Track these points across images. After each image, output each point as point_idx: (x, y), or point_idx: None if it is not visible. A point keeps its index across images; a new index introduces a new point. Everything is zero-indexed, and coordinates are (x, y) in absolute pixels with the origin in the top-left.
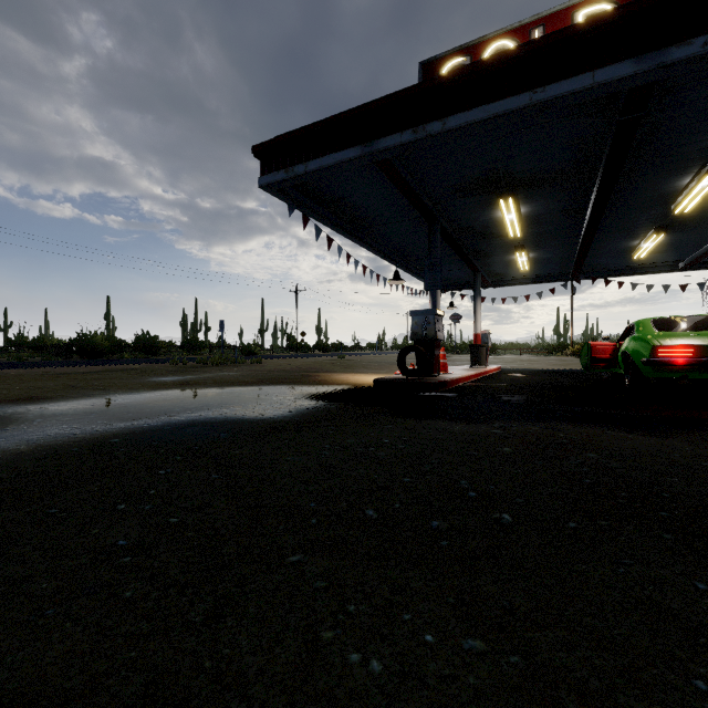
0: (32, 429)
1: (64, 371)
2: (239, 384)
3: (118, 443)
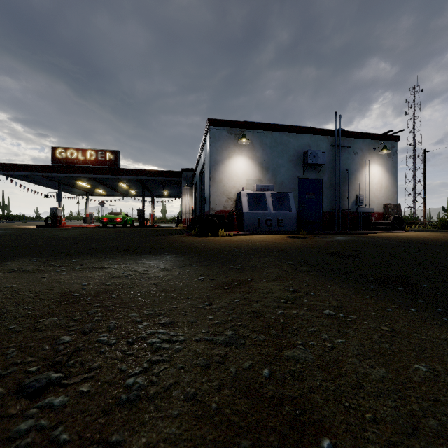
0: None
1: None
2: None
3: None
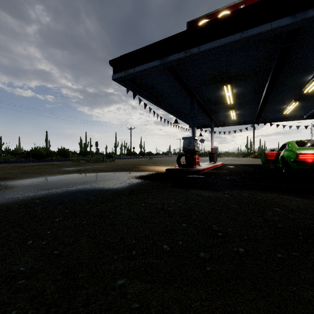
0: None
1: (23, 165)
2: (103, 171)
3: (39, 202)
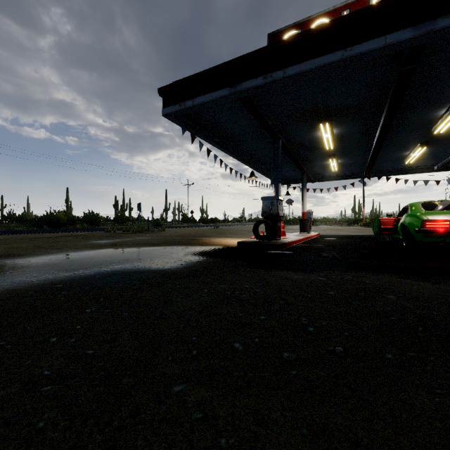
0: (4, 277)
1: (36, 236)
2: (149, 245)
3: (61, 287)
